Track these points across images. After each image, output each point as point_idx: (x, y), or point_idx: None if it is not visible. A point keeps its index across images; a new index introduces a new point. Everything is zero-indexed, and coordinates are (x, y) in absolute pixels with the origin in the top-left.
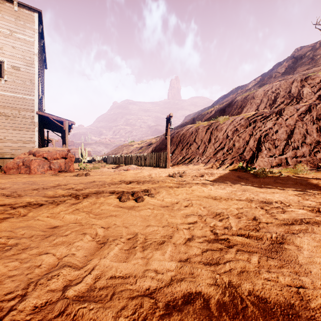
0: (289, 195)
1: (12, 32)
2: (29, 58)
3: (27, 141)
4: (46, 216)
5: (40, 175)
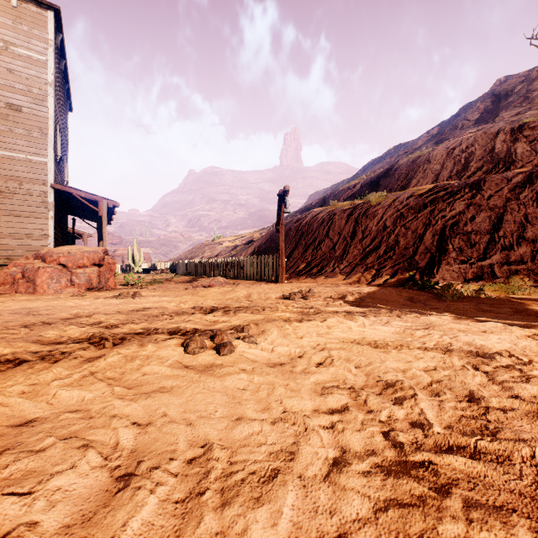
0: (517, 337)
1: (7, 44)
2: (38, 91)
3: (35, 236)
4: (20, 391)
5: (52, 296)
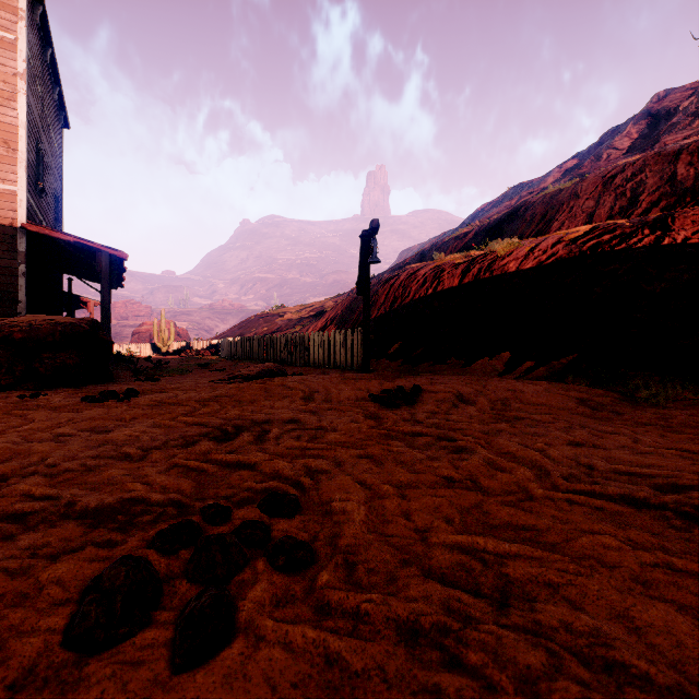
0: None
1: None
2: (1, 85)
3: None
4: None
5: None
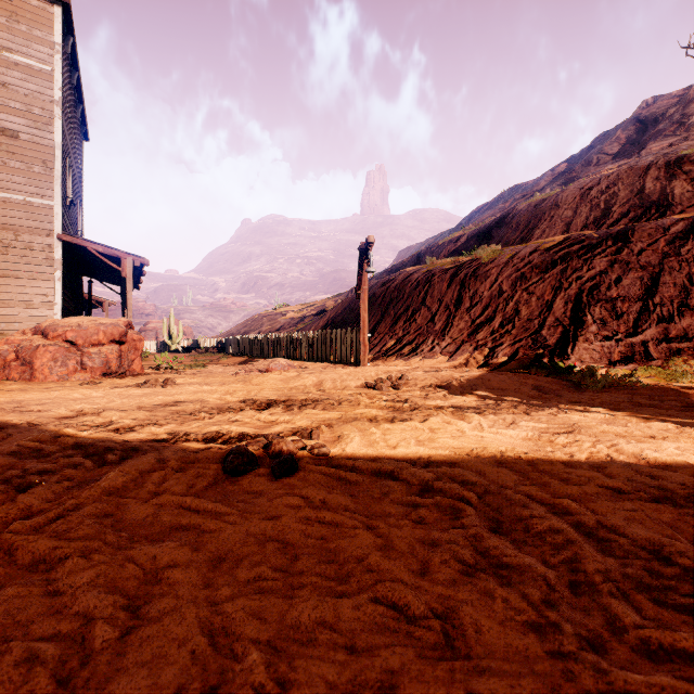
0: None
1: None
2: (40, 111)
3: (37, 303)
4: None
5: (54, 385)
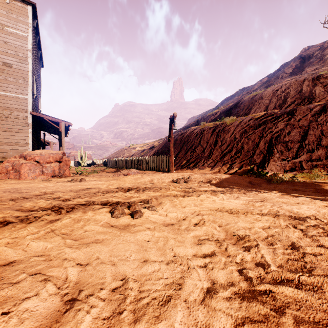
0: (319, 206)
1: (3, 26)
2: (22, 55)
3: (20, 144)
4: (6, 242)
5: (30, 181)
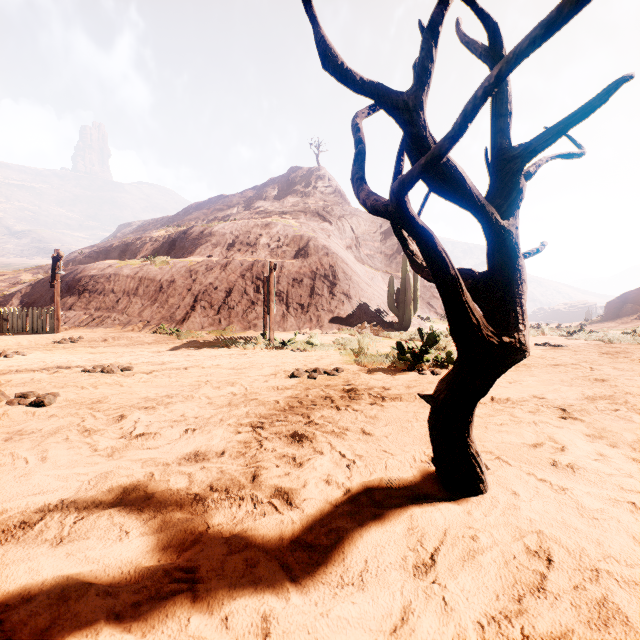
0: (165, 348)
1: None
2: None
3: None
4: None
5: None
